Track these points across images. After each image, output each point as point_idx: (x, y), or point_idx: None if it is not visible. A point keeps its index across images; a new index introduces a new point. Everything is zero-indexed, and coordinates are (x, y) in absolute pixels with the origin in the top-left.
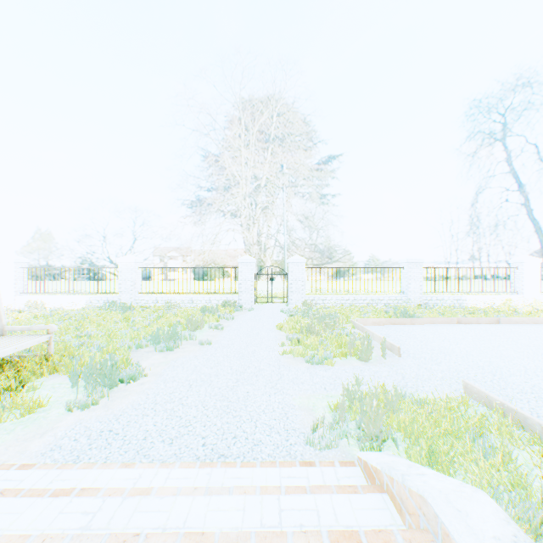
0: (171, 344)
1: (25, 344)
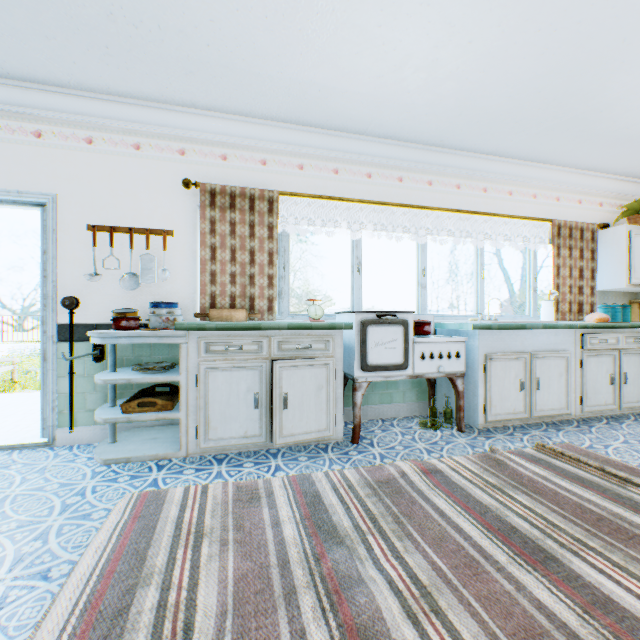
0: None
1: (2, 368)
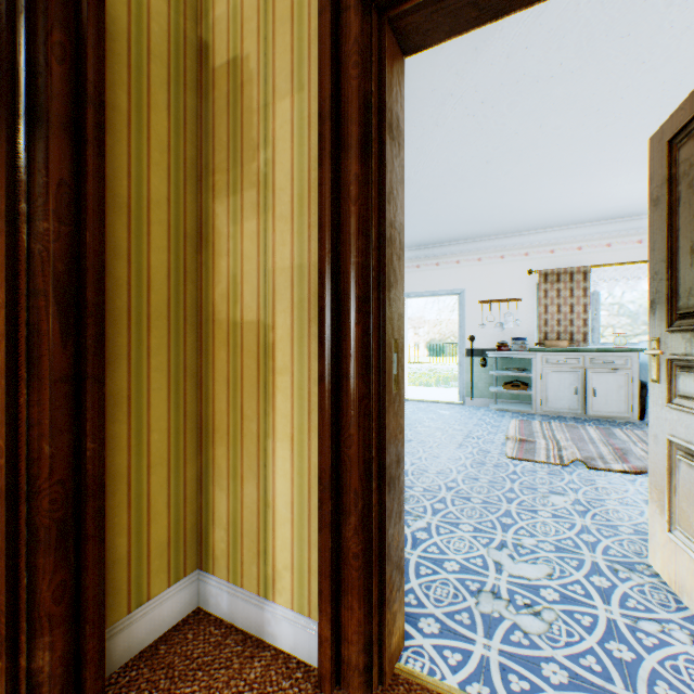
0: (447, 385)
1: None
